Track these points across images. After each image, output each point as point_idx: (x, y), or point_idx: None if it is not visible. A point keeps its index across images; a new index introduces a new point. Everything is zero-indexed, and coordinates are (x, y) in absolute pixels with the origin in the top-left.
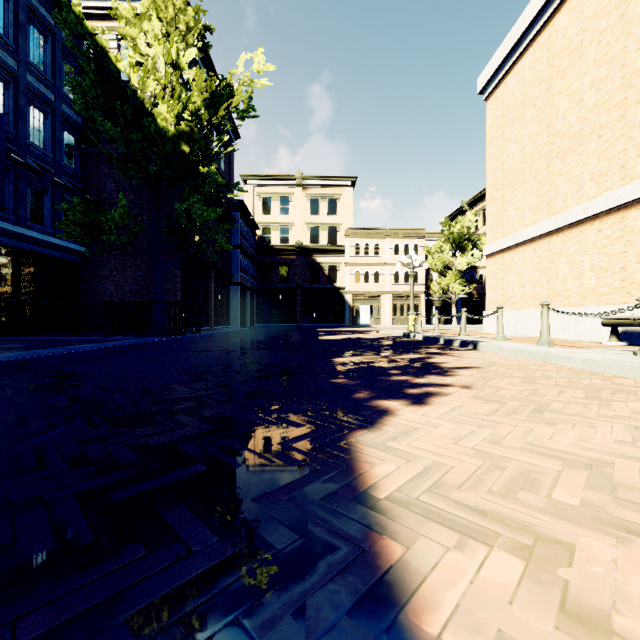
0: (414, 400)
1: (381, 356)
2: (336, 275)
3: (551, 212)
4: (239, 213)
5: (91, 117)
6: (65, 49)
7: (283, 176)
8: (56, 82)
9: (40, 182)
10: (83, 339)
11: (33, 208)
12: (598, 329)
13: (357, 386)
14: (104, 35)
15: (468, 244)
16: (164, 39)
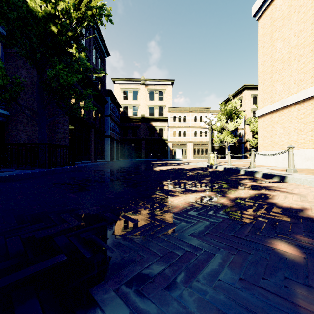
0: None
1: (215, 193)
2: (163, 133)
3: None
4: (109, 97)
5: None
6: None
7: (134, 79)
8: None
9: None
10: None
11: None
12: None
13: None
14: None
15: (234, 116)
16: None
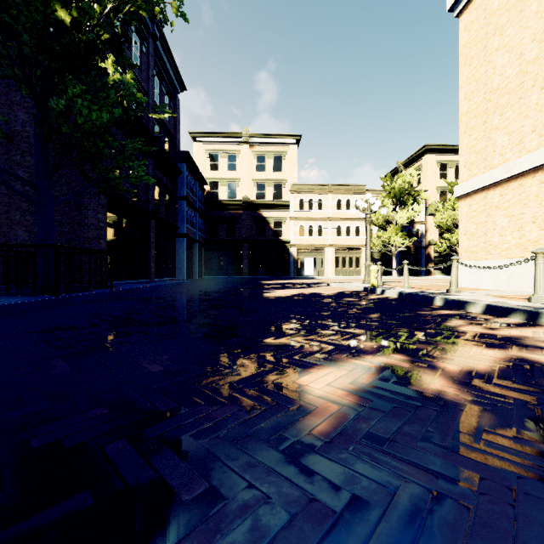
0: None
1: (406, 357)
2: (281, 229)
3: None
4: (184, 164)
5: None
6: None
7: (230, 133)
8: None
9: None
10: None
11: None
12: None
13: None
14: None
15: (409, 199)
16: None
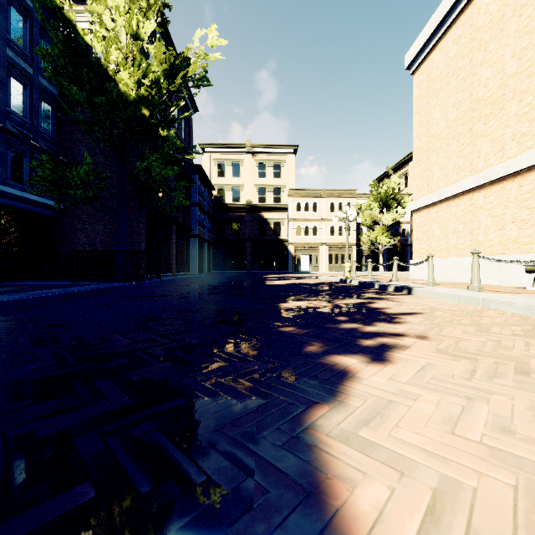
0: (373, 355)
1: (325, 301)
2: (280, 229)
3: (474, 171)
4: (197, 175)
5: (60, 83)
6: (43, 29)
7: (235, 144)
8: (34, 57)
9: (19, 145)
10: (53, 284)
11: (13, 168)
12: (519, 275)
13: (307, 336)
14: (77, 17)
15: (393, 202)
16: (125, 11)
